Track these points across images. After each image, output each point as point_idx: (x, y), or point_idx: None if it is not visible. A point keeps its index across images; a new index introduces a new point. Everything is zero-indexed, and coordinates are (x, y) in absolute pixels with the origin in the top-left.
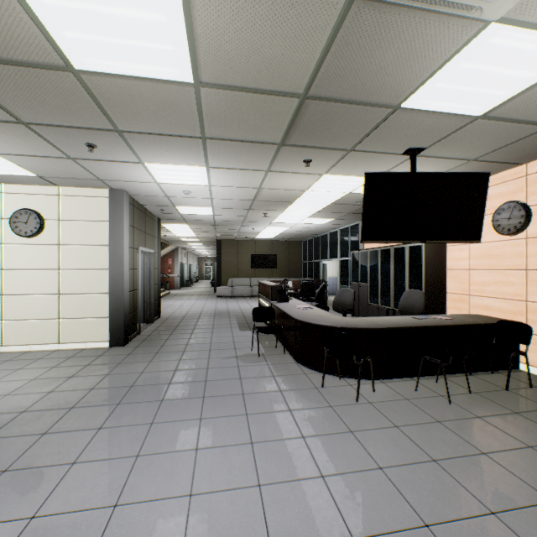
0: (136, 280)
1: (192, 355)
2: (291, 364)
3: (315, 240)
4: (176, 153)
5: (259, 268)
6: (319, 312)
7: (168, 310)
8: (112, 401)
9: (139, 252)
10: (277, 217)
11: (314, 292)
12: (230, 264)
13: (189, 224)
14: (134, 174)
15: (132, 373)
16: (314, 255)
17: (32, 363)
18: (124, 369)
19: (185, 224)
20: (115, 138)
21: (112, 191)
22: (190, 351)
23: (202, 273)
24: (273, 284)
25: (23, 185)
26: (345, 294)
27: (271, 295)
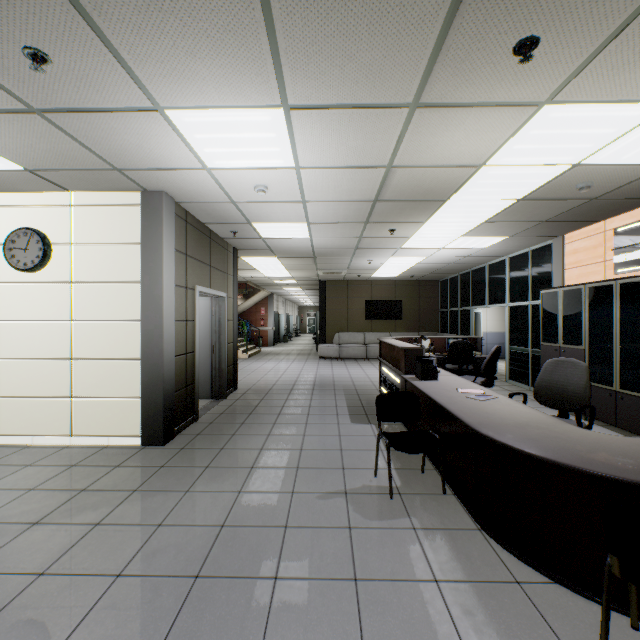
0: (191, 338)
1: (264, 479)
2: (469, 535)
3: (461, 277)
4: (211, 59)
5: (377, 319)
6: (520, 411)
7: (251, 376)
8: (44, 639)
9: (196, 293)
10: (410, 238)
11: (471, 358)
12: (336, 314)
13: (278, 257)
14: (162, 149)
15: (139, 526)
16: (459, 300)
17: (8, 476)
18: (133, 510)
19: (272, 257)
20: (62, 11)
21: (145, 195)
22: (263, 469)
23: (303, 326)
24: (409, 347)
25: (23, 193)
26: (564, 372)
27: (404, 365)
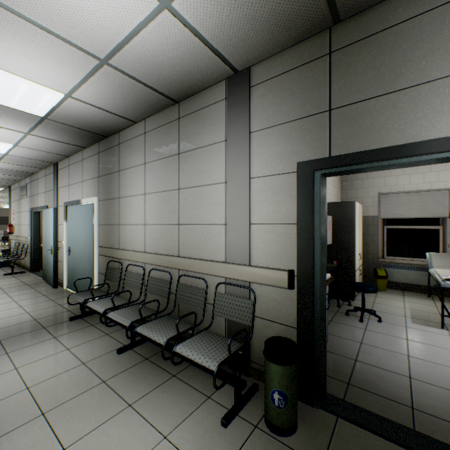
0: None
1: None
2: None
3: None
4: None
5: (5, 224)
6: None
7: None
8: None
9: None
10: None
11: None
12: None
13: None
14: None
15: None
16: None
17: None
18: None
19: None
20: None
21: None
22: None
23: None
24: None
25: None
26: None
27: None
